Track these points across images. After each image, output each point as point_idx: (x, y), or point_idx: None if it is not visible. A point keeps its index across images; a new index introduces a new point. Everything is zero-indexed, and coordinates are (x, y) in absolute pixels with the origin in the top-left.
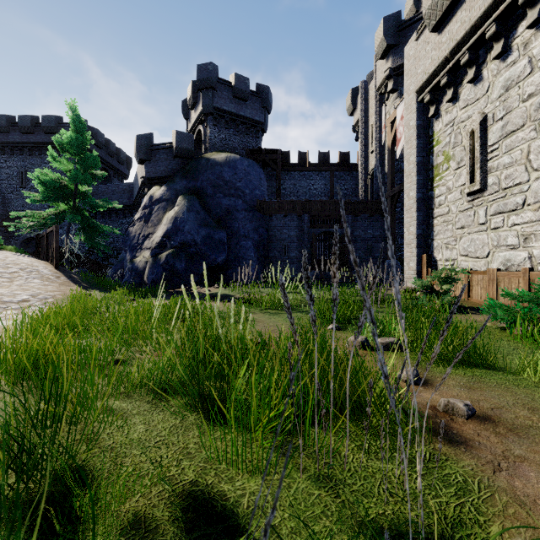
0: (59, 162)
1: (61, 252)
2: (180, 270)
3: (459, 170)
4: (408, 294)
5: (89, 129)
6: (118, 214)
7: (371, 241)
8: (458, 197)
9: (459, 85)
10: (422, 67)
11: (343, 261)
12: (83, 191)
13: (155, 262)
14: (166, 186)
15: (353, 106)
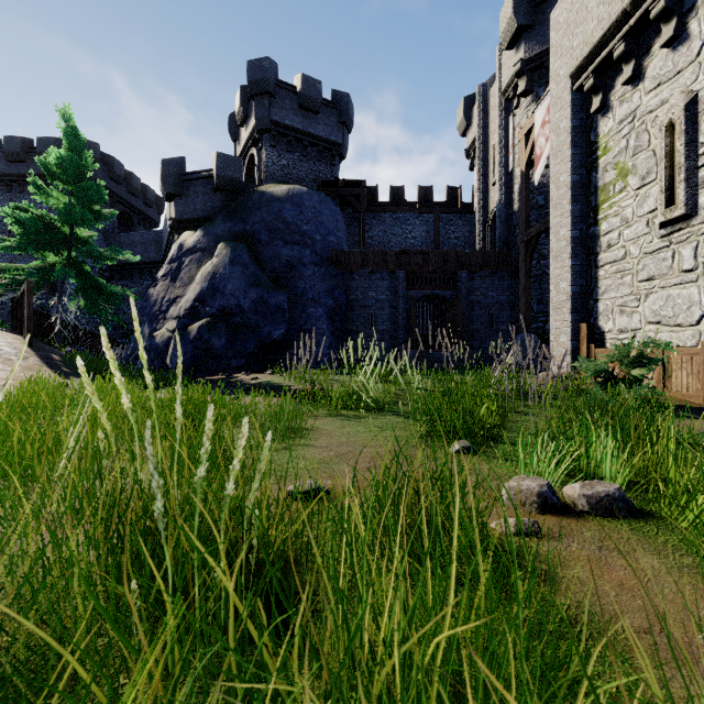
0: (46, 194)
1: (51, 324)
2: (218, 349)
3: (644, 189)
4: (570, 383)
5: (102, 157)
6: (143, 274)
7: (494, 309)
8: (643, 231)
9: (644, 55)
10: (581, 35)
11: (455, 336)
12: (84, 237)
13: (183, 338)
14: (202, 229)
15: (467, 122)
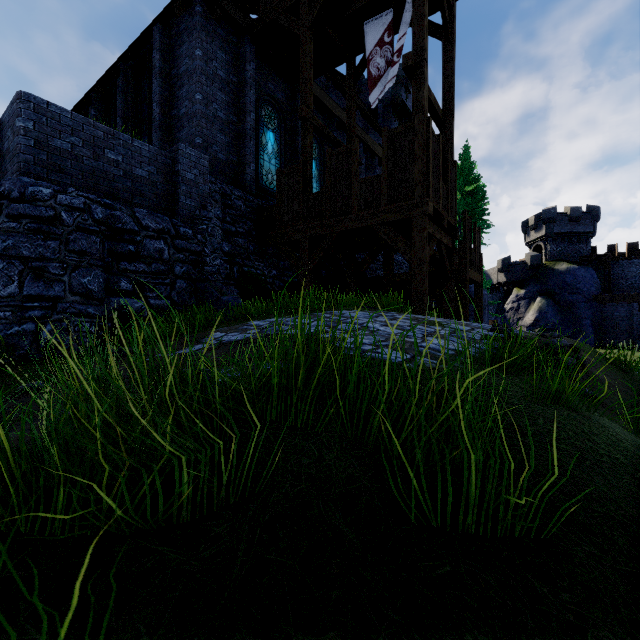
0: None
1: None
2: None
3: None
4: None
5: None
6: None
7: None
8: None
9: None
10: None
11: None
12: None
13: None
14: (526, 289)
15: None
